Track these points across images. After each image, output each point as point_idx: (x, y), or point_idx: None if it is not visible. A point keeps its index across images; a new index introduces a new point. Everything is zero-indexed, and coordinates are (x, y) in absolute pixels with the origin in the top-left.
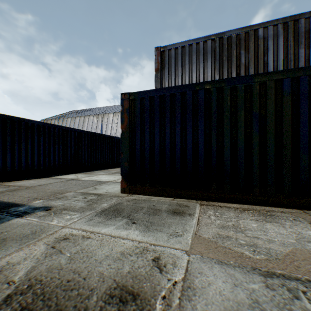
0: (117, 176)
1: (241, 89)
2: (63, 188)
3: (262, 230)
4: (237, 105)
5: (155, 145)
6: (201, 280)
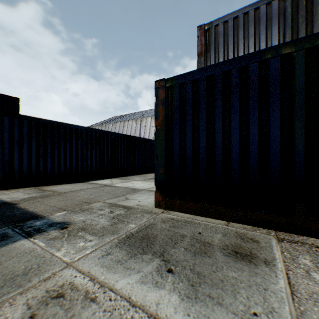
0: (153, 182)
1: None
2: (93, 196)
3: None
4: None
5: (200, 146)
6: None
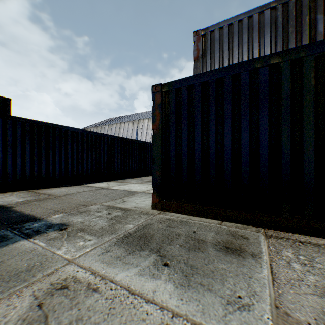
0: (150, 185)
1: None
2: (90, 199)
3: None
4: None
5: (195, 149)
6: None
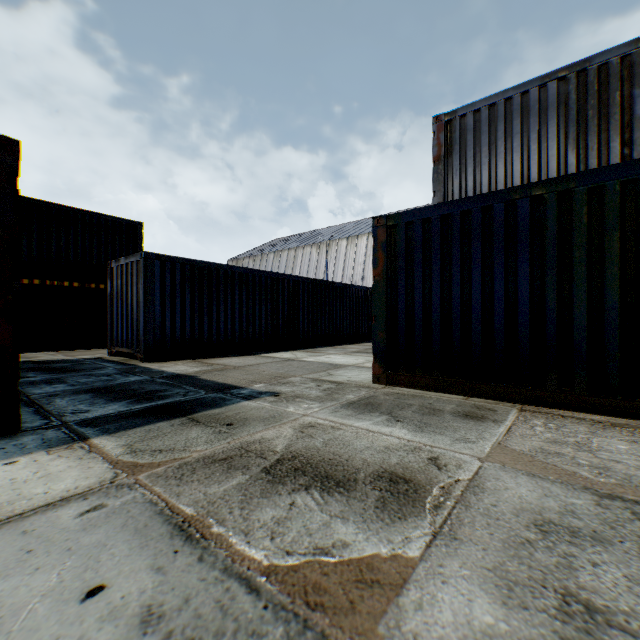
0: (361, 357)
1: (612, 189)
2: (282, 371)
3: (634, 454)
4: (603, 223)
5: (433, 303)
6: (495, 484)
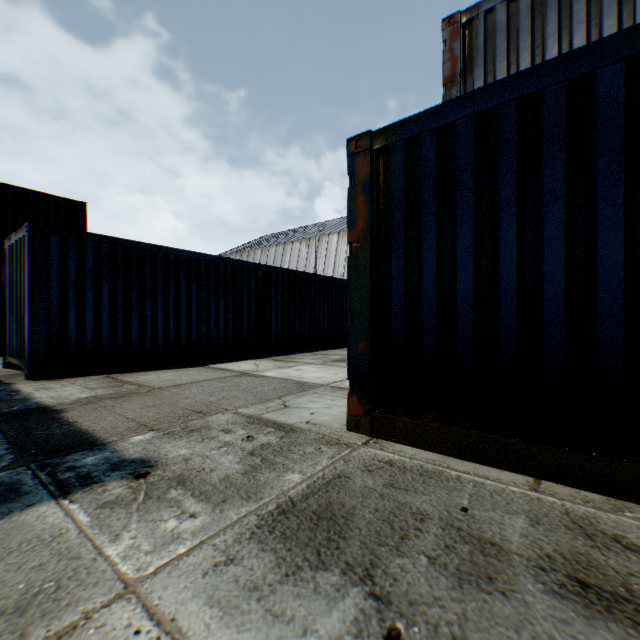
0: (343, 369)
1: None
2: (215, 397)
3: None
4: None
5: (459, 286)
6: None
